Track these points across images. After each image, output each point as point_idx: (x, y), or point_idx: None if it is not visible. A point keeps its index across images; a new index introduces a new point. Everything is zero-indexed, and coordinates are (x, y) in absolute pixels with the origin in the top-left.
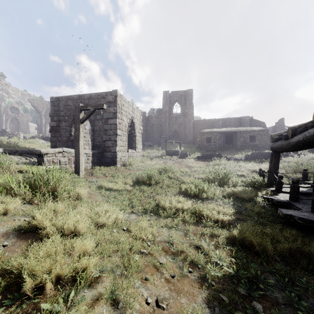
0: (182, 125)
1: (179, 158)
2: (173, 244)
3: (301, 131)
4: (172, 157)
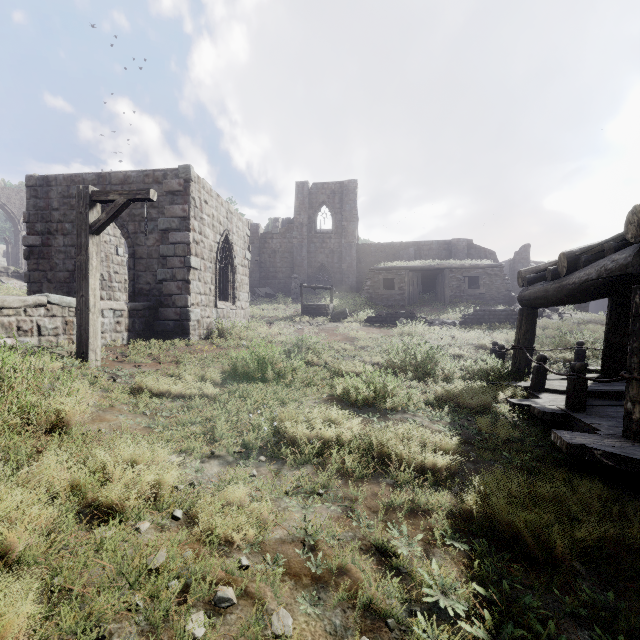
0: (336, 253)
1: (330, 322)
2: (317, 548)
3: (589, 260)
4: (316, 320)
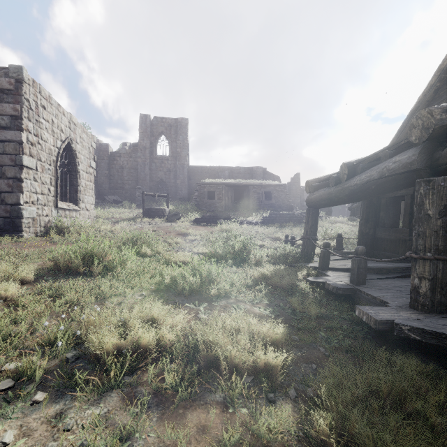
0: (172, 172)
1: (166, 222)
2: None
3: (364, 167)
4: (154, 220)
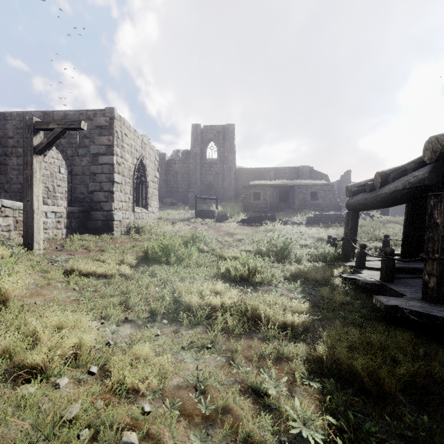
0: (220, 175)
1: (216, 222)
2: (206, 392)
3: (395, 177)
4: (206, 221)
